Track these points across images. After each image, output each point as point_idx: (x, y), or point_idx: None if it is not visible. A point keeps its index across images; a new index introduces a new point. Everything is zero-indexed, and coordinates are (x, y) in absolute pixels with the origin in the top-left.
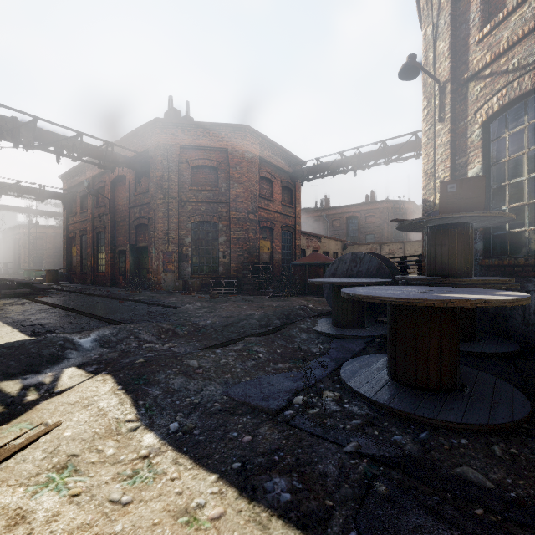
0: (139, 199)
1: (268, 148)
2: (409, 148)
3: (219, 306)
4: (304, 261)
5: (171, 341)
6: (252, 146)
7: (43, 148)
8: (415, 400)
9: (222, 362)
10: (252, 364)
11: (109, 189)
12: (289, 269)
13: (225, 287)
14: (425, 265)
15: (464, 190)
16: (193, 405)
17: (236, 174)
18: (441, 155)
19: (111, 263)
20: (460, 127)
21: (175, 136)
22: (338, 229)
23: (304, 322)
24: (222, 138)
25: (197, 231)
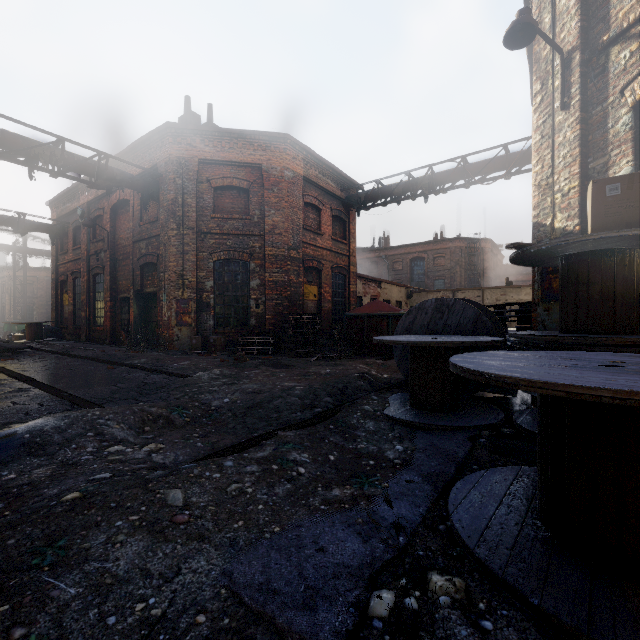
0: (145, 230)
1: (315, 166)
2: (496, 165)
3: (245, 374)
4: (362, 311)
5: (158, 438)
6: (293, 162)
7: (9, 157)
8: (639, 614)
9: (232, 489)
10: (287, 491)
11: (109, 218)
12: (342, 322)
13: (258, 346)
14: (538, 316)
15: (636, 192)
16: (147, 623)
17: (272, 198)
18: (565, 158)
19: (111, 314)
20: (594, 114)
21: (192, 147)
22: (401, 273)
23: (368, 400)
24: (255, 150)
25: (222, 273)
